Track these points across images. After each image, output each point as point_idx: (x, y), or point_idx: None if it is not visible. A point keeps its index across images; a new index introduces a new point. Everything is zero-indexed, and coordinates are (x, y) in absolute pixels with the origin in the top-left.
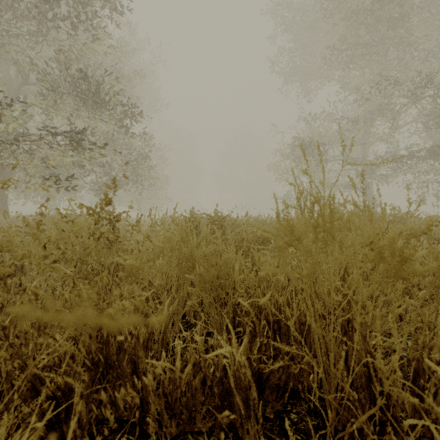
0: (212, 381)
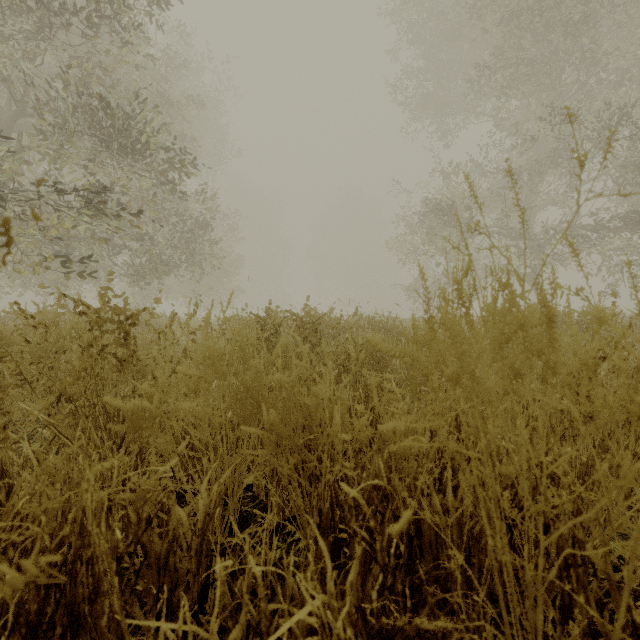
0: (291, 633)
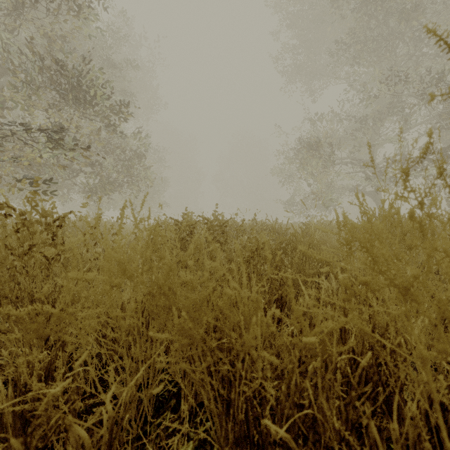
0: None
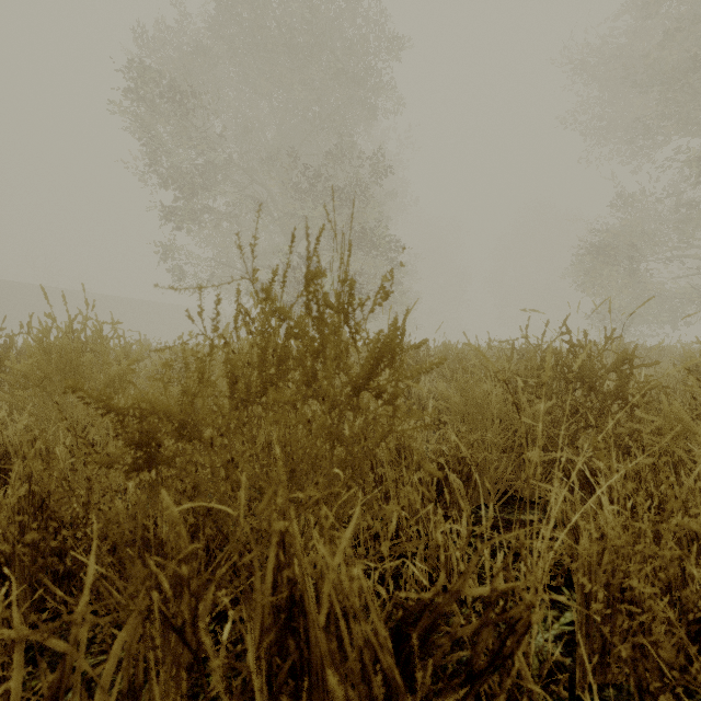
0: None
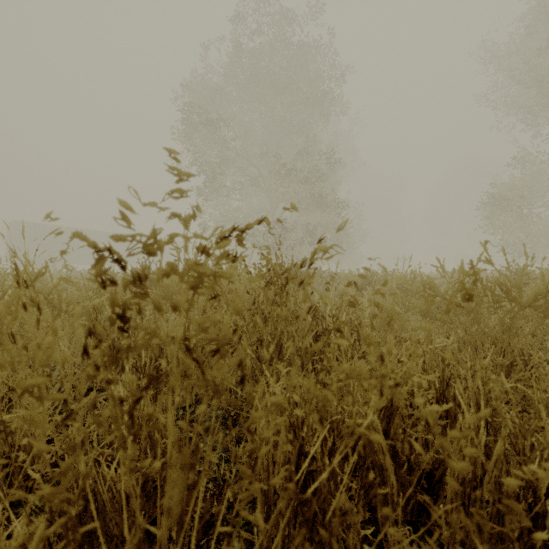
0: None
